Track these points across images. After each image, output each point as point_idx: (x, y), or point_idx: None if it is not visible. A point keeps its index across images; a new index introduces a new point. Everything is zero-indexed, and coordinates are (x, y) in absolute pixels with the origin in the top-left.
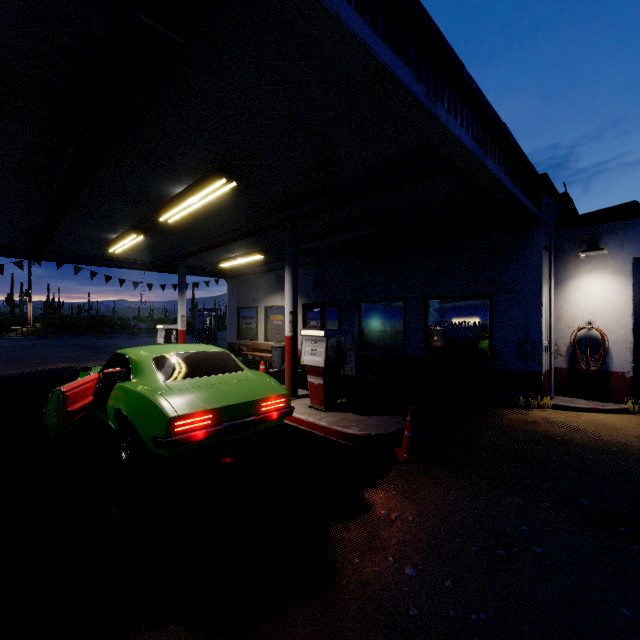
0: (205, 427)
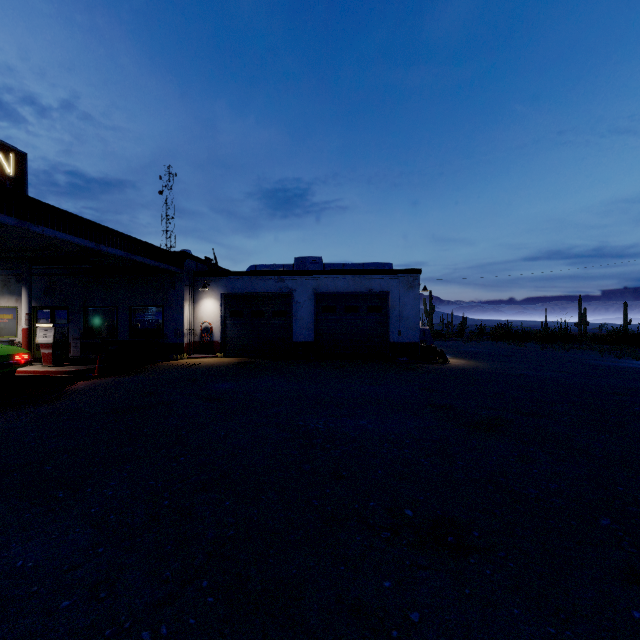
0: None
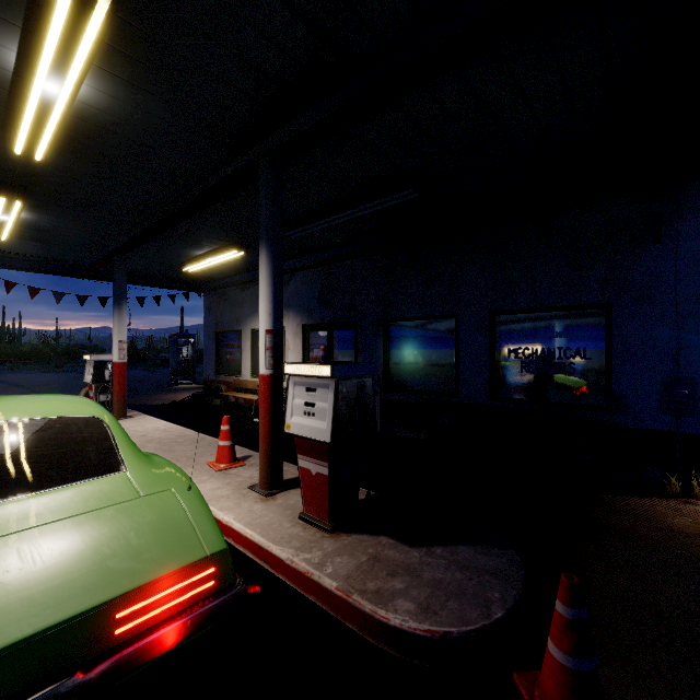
0: None
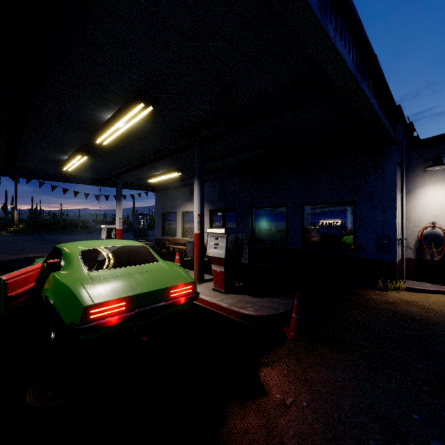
0: (119, 313)
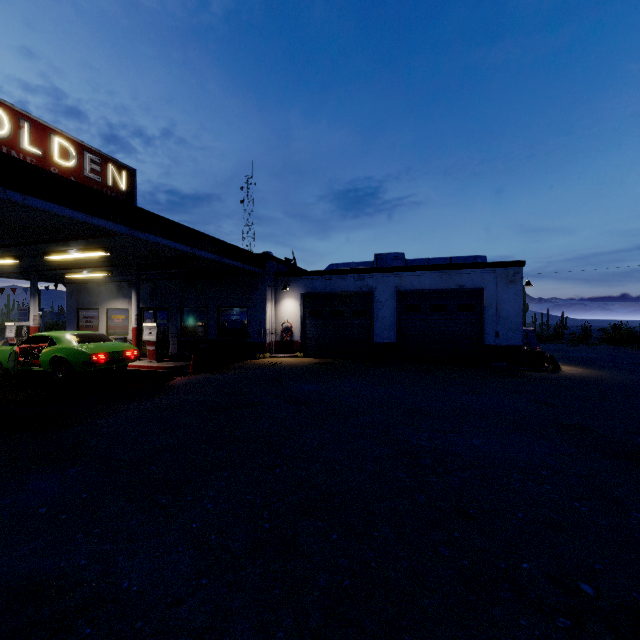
0: (104, 359)
